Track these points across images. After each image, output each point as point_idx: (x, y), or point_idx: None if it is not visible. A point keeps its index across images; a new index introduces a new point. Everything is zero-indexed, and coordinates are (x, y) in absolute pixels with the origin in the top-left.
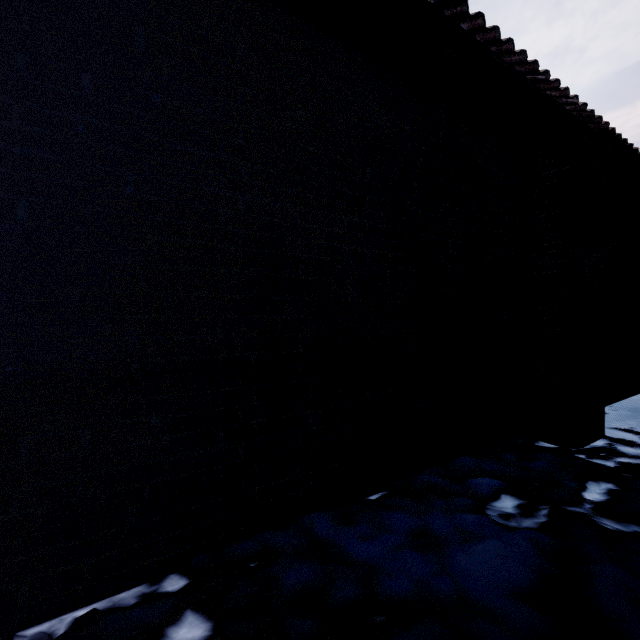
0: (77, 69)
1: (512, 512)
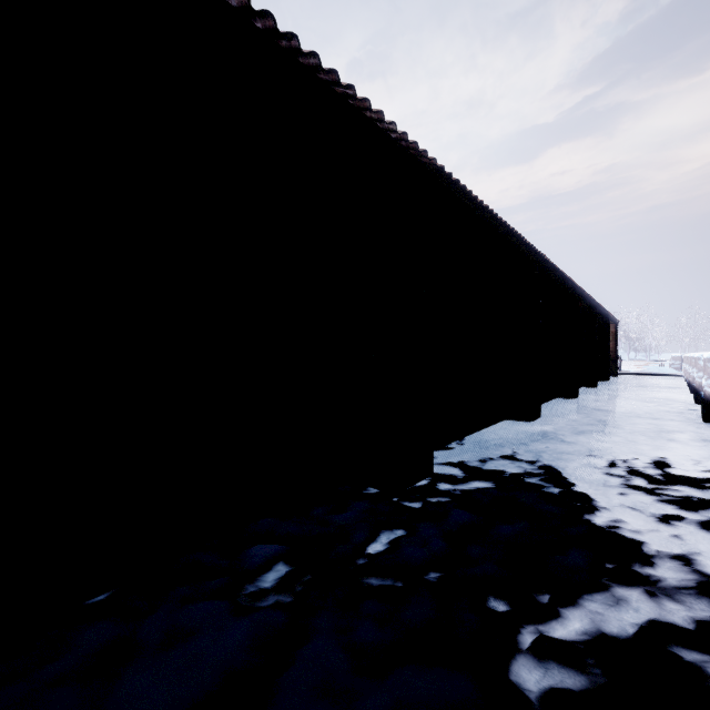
0: None
1: (271, 587)
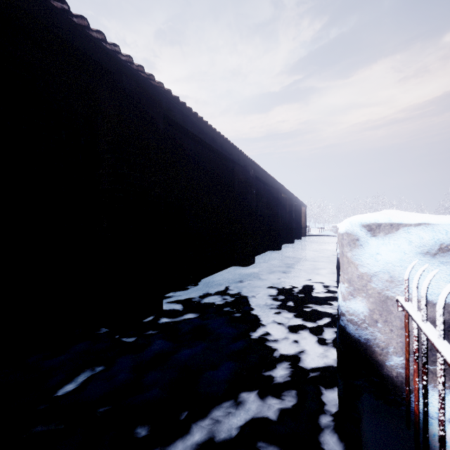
0: None
1: None
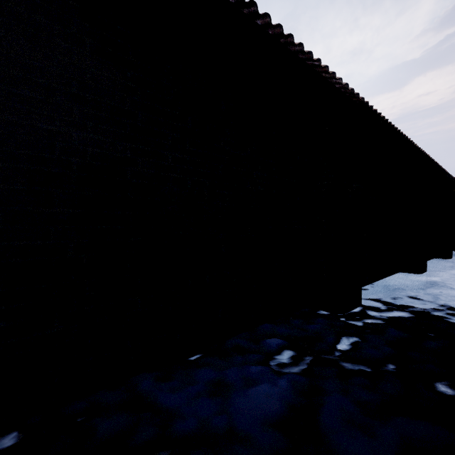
0: None
1: (287, 362)
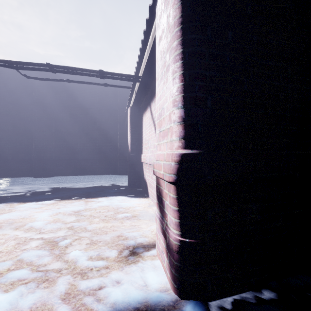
0: (226, 30)
1: None
